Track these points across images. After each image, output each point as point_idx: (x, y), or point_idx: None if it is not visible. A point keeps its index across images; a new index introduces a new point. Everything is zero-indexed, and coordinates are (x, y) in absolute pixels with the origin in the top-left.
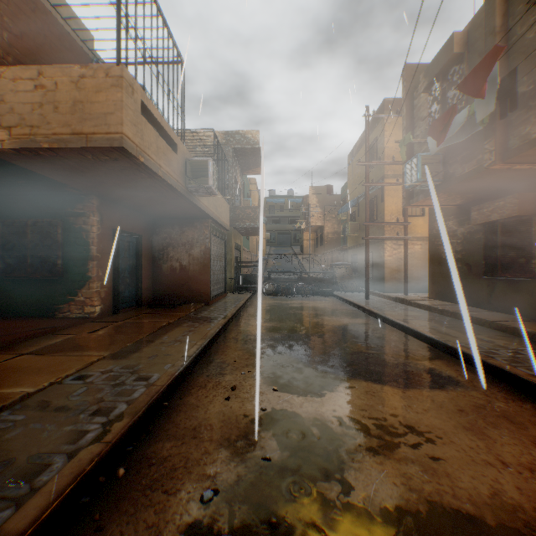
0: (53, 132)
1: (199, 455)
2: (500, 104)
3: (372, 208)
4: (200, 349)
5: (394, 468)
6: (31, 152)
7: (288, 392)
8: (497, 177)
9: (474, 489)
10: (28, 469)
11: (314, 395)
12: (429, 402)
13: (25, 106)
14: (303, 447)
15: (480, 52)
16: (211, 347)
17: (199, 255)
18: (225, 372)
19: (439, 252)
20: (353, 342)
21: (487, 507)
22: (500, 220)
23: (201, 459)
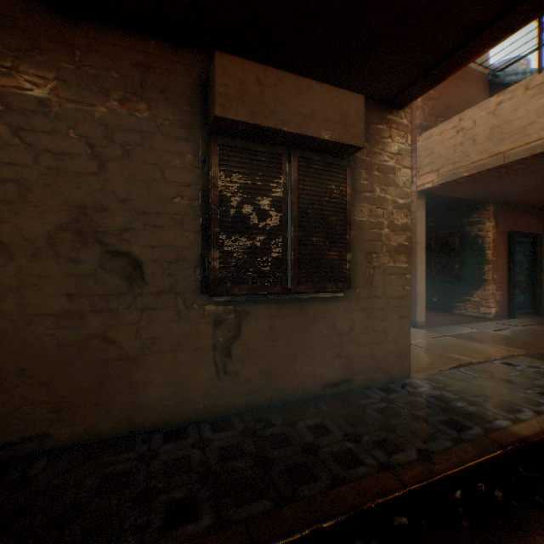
0: (469, 162)
1: None
2: None
3: None
4: None
5: None
6: (449, 183)
7: None
8: None
9: None
10: (504, 406)
11: None
12: None
13: (447, 150)
14: None
15: None
16: None
17: None
18: None
19: None
20: None
21: None
22: None
23: None
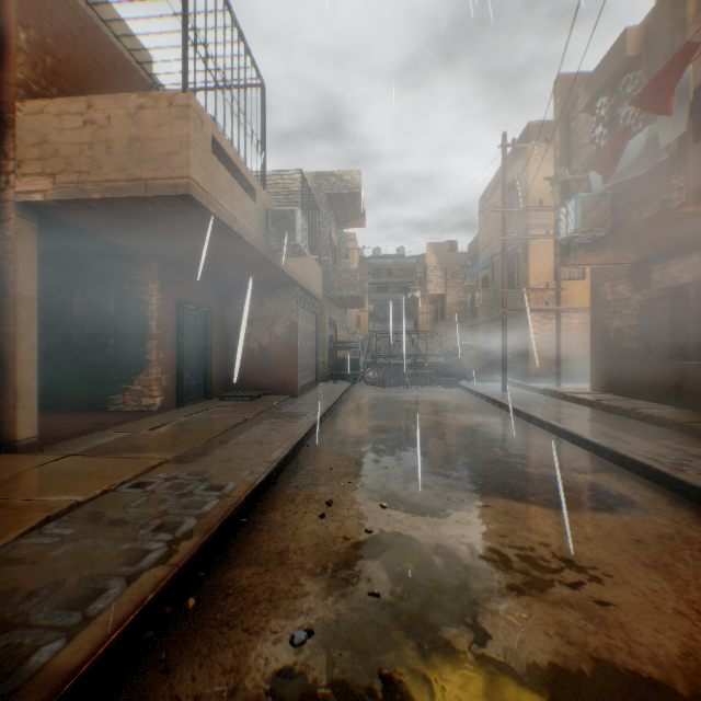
0: (105, 179)
1: (288, 586)
2: (693, 122)
3: (511, 270)
4: (286, 453)
5: (545, 613)
6: (79, 205)
7: (401, 510)
8: (688, 224)
9: (658, 646)
10: (80, 594)
11: (435, 515)
12: (593, 528)
13: (72, 148)
14: (422, 581)
15: (664, 52)
16: (300, 450)
17: (284, 333)
18: (318, 482)
19: (605, 328)
20: (487, 447)
21: (678, 670)
22: (693, 283)
23: (290, 591)
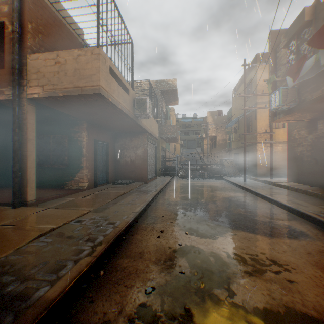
0: (64, 87)
1: (143, 267)
2: None
3: (248, 124)
4: (142, 208)
5: (262, 285)
6: (53, 98)
7: (195, 235)
8: None
9: (317, 302)
10: (55, 267)
11: (211, 238)
12: (286, 246)
13: (50, 74)
14: (204, 268)
15: (323, 18)
16: (148, 207)
17: (141, 154)
18: (157, 222)
19: (294, 151)
20: (236, 207)
21: None
22: None
23: (144, 270)
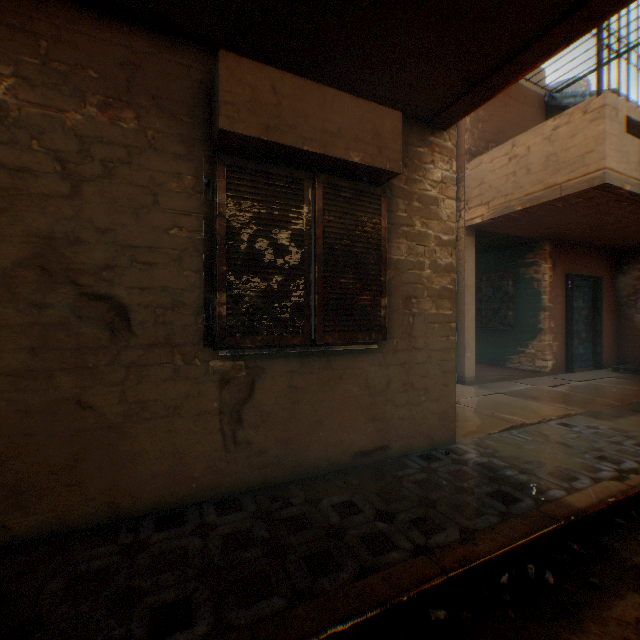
0: (523, 194)
1: None
2: None
3: None
4: None
5: None
6: (502, 218)
7: None
8: None
9: None
10: (558, 474)
11: None
12: None
13: (499, 180)
14: None
15: None
16: None
17: None
18: None
19: None
20: None
21: None
22: None
23: None
